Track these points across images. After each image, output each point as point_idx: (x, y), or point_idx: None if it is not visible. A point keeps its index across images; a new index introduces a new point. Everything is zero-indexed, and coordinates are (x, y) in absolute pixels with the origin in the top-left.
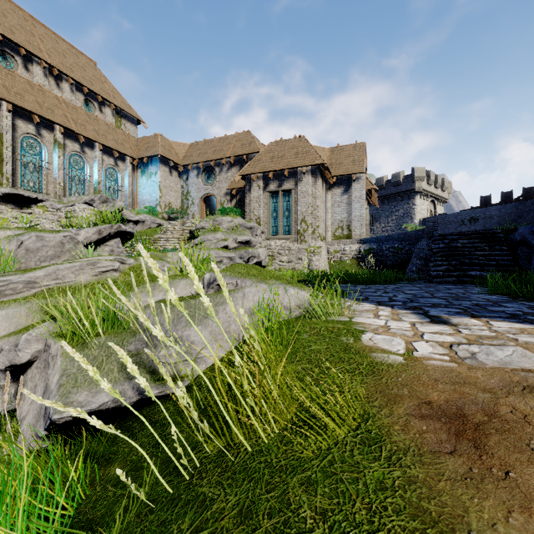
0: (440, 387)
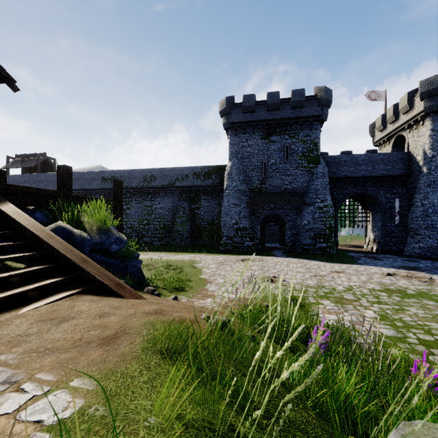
0: (86, 357)
